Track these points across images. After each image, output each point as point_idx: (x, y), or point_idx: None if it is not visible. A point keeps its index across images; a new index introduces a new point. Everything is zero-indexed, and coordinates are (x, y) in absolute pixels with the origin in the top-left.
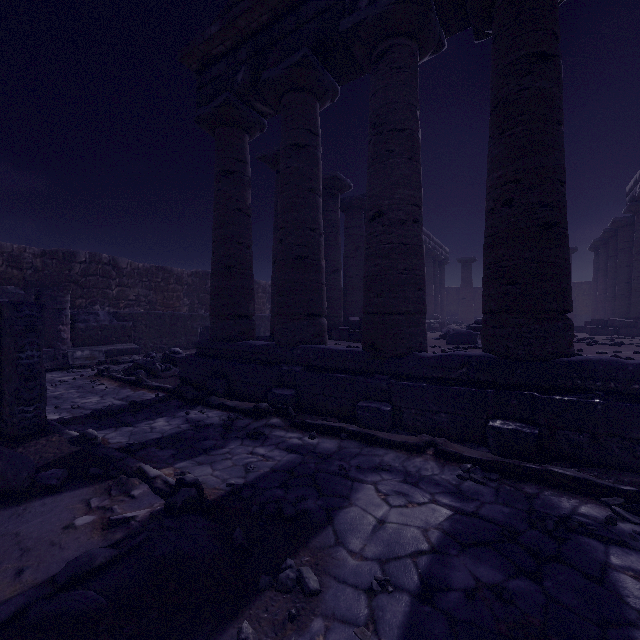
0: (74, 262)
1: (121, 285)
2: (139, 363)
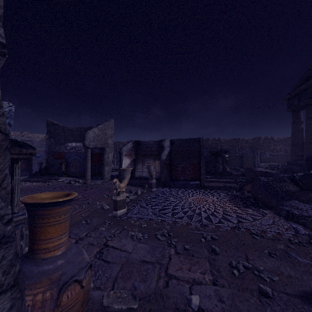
0: (260, 140)
1: (274, 145)
2: (274, 166)
